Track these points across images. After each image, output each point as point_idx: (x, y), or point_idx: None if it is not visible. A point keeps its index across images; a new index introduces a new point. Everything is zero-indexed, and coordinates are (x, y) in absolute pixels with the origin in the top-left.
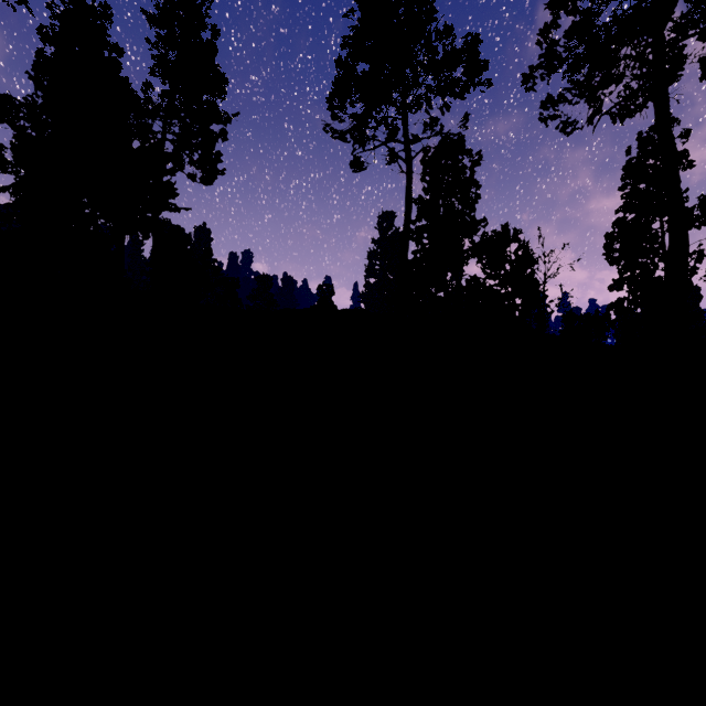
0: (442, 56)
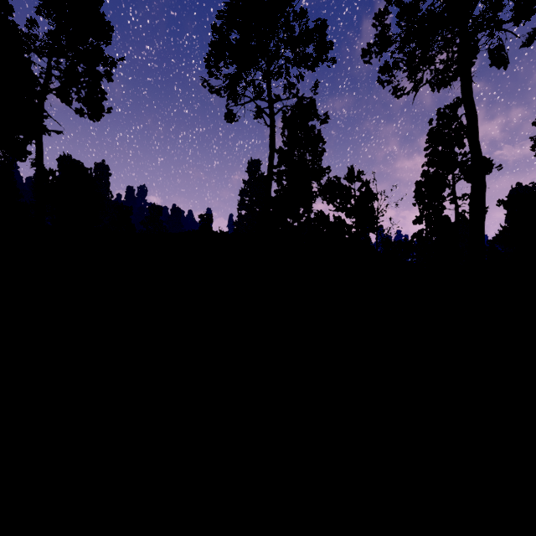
0: (299, 33)
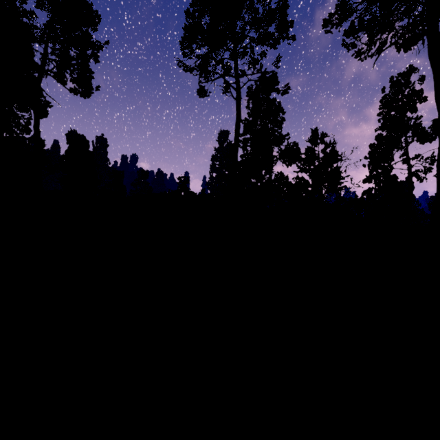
0: (262, 13)
